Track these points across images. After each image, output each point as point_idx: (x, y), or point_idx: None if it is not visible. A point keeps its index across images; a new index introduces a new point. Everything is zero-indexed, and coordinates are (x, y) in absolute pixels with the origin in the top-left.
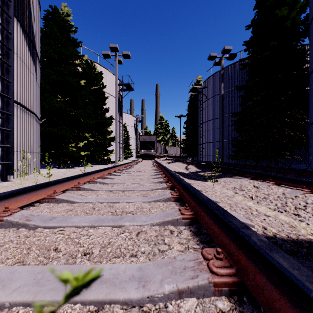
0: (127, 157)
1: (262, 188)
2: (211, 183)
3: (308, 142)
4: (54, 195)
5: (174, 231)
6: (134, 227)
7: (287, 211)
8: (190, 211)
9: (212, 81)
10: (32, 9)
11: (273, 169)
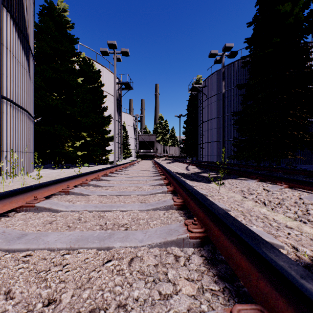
0: (126, 157)
1: (274, 192)
2: (214, 185)
3: (312, 141)
4: (34, 203)
5: (180, 256)
6: (126, 249)
7: (312, 221)
8: (200, 227)
9: (212, 80)
10: (24, 1)
11: (279, 170)
